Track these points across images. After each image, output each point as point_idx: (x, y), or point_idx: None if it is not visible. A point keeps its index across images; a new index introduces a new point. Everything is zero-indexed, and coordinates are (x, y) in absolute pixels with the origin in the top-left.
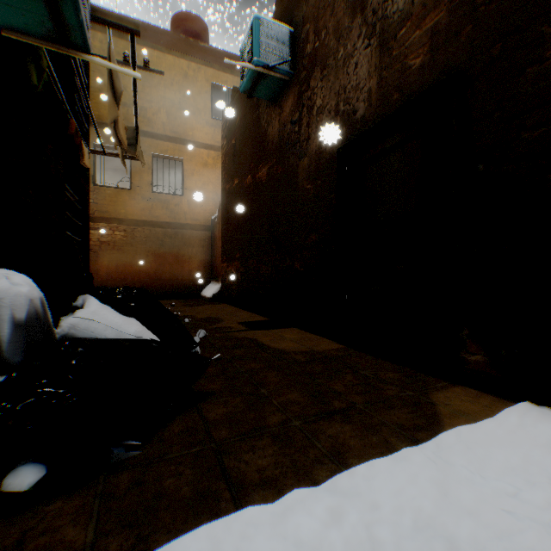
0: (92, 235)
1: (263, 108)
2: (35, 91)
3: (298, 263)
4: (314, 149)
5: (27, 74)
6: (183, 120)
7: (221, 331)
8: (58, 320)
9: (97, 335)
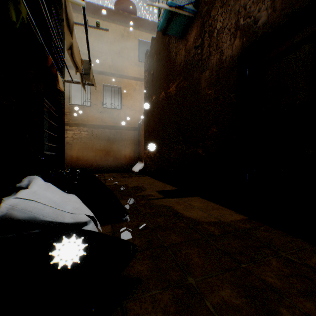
0: (68, 134)
1: (172, 44)
2: (15, 28)
3: (200, 150)
4: (215, 62)
5: (8, 14)
6: (121, 63)
7: (145, 198)
8: (0, 201)
9: (35, 214)
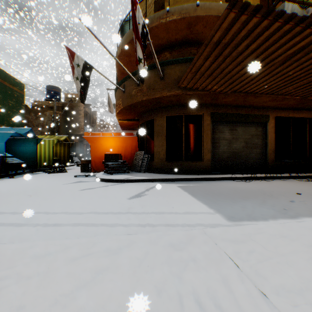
0: None
1: None
2: None
3: None
4: None
5: None
6: None
7: None
8: None
9: None
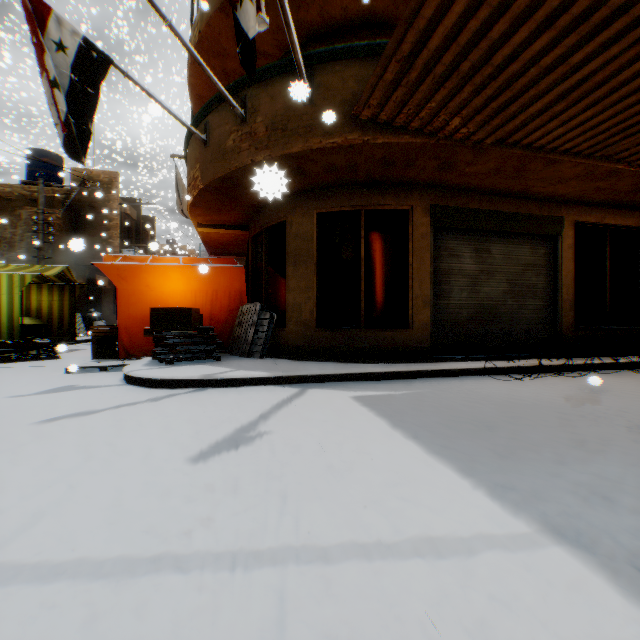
0: None
1: None
2: None
3: None
4: None
5: None
6: None
7: None
8: None
9: None
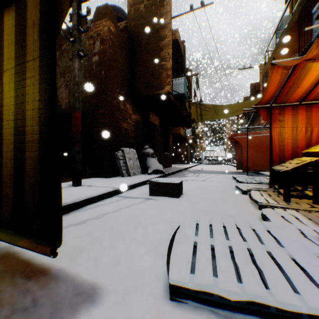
0: None
1: None
2: None
3: None
4: None
5: None
6: None
7: None
8: None
9: None
